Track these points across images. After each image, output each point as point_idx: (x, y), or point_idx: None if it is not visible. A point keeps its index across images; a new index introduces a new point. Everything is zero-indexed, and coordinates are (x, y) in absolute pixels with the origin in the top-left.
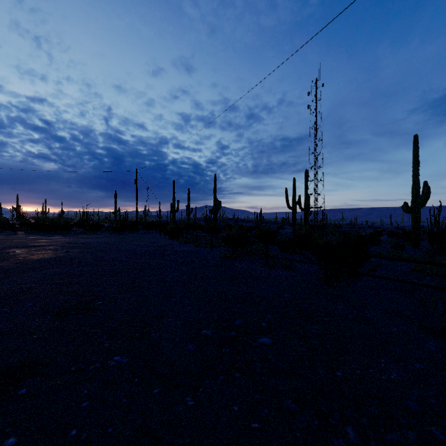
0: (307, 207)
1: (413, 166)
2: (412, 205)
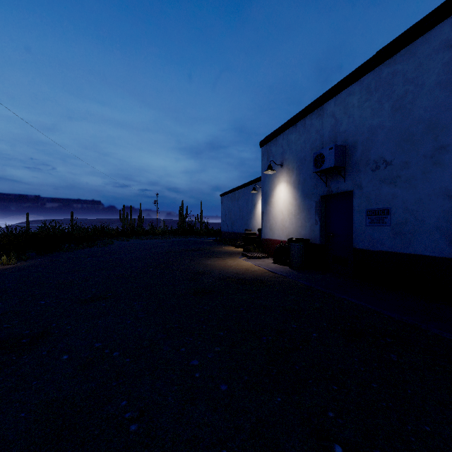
0: None
1: None
2: None
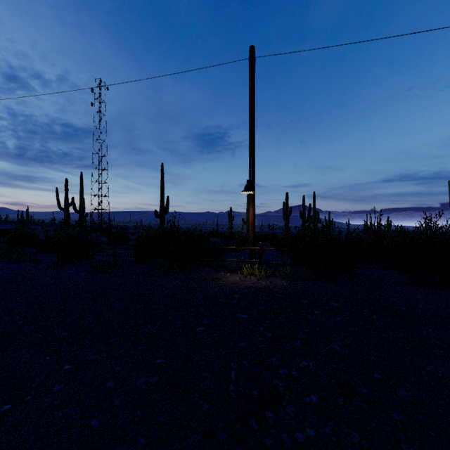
0: (82, 209)
1: (161, 185)
2: (160, 212)
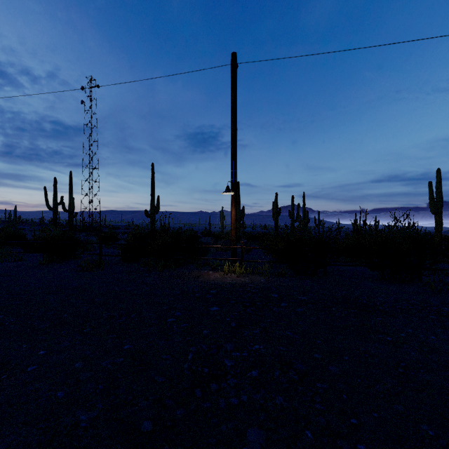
0: (72, 208)
1: (151, 184)
2: (151, 212)
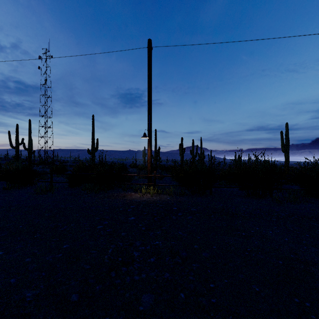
0: (31, 147)
1: (92, 130)
2: (92, 150)
